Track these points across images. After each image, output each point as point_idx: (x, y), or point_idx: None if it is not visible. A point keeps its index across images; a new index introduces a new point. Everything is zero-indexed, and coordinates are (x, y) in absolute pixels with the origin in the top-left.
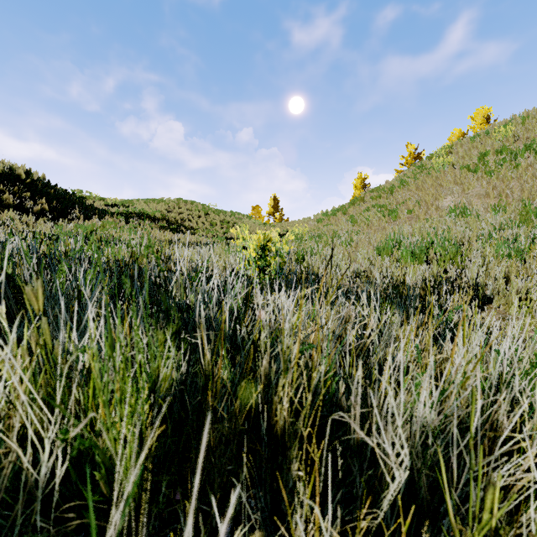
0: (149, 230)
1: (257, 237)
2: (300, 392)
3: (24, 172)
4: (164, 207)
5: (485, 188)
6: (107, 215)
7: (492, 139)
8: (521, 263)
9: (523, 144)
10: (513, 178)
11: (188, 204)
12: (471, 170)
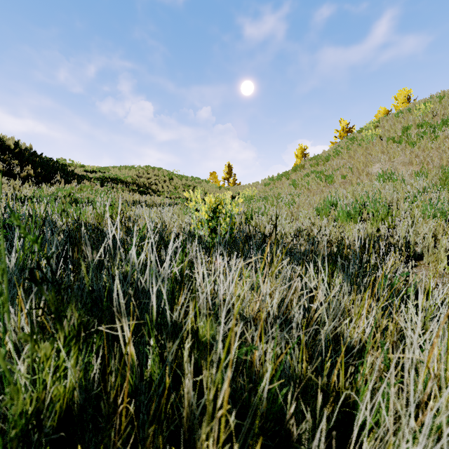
0: (121, 192)
1: (209, 200)
2: (236, 411)
3: (13, 143)
4: (135, 173)
5: (408, 157)
6: (85, 179)
7: (414, 115)
8: (445, 222)
9: (441, 119)
10: (433, 148)
11: (155, 170)
12: (396, 142)
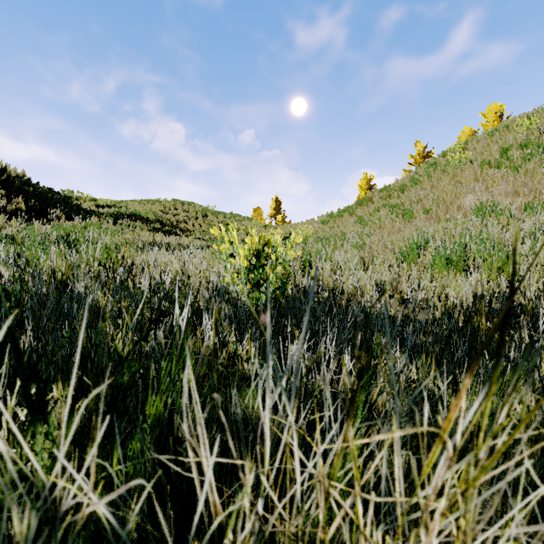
0: (139, 232)
1: (250, 240)
2: None
3: None
4: (159, 208)
5: (511, 185)
6: (95, 216)
7: (514, 133)
8: None
9: None
10: (543, 174)
11: (185, 205)
12: (493, 166)
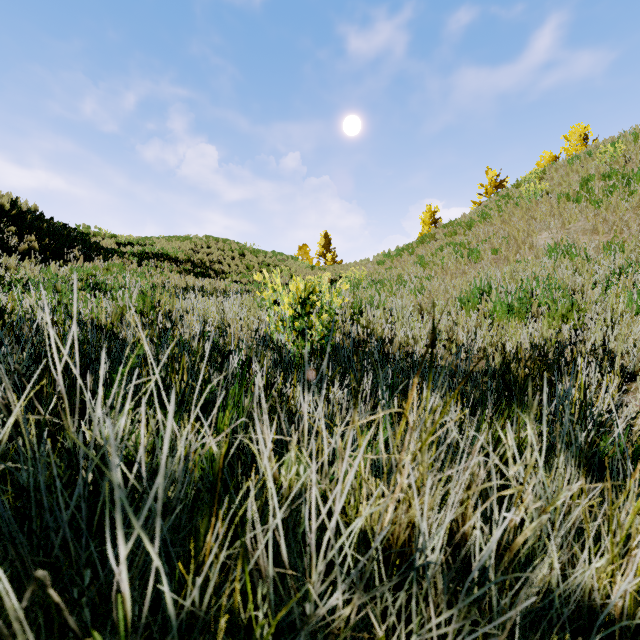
0: (167, 274)
1: (295, 286)
2: None
3: (9, 201)
4: (190, 246)
5: (591, 221)
6: (117, 255)
7: (597, 161)
8: None
9: (638, 167)
10: (627, 209)
11: (219, 242)
12: (571, 199)
